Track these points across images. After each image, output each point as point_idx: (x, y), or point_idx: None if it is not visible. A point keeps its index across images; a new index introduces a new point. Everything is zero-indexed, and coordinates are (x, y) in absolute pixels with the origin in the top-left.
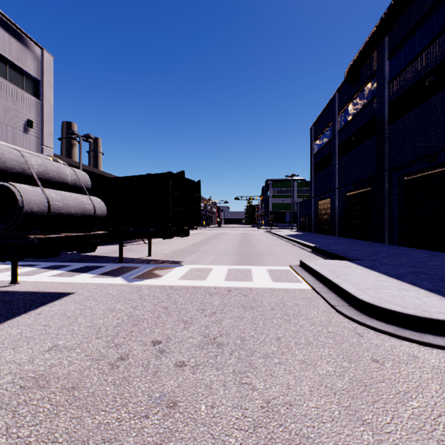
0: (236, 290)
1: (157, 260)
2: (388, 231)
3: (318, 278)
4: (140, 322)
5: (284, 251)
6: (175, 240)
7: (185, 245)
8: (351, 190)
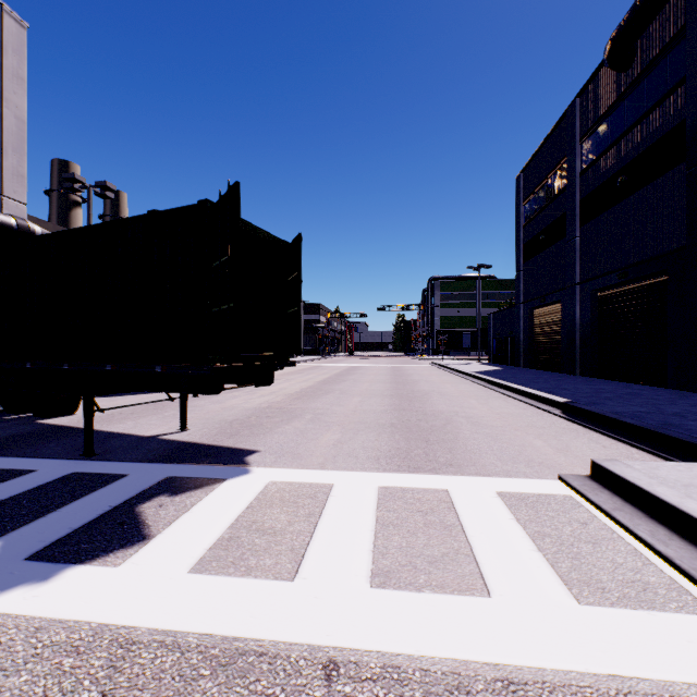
0: None
1: (192, 445)
2: None
3: None
4: None
5: (499, 413)
6: None
7: (281, 394)
8: (612, 285)
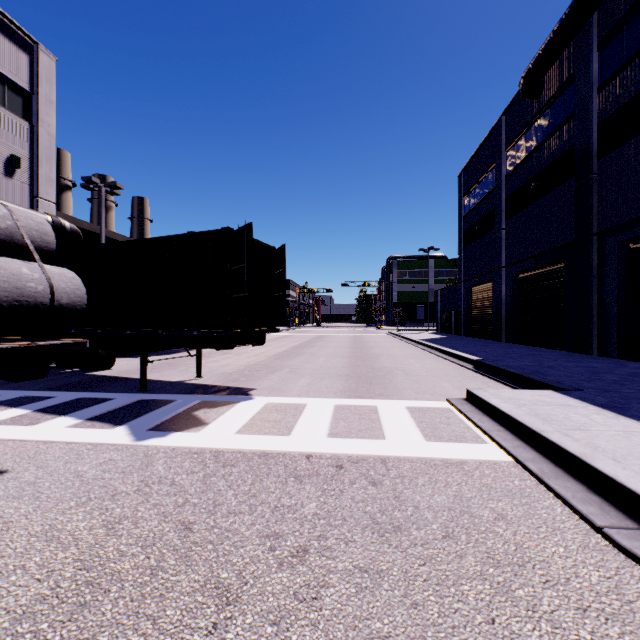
0: (352, 464)
1: (209, 386)
2: (598, 335)
3: (518, 433)
4: (98, 597)
5: (427, 368)
6: (249, 347)
7: (263, 356)
8: (528, 269)
